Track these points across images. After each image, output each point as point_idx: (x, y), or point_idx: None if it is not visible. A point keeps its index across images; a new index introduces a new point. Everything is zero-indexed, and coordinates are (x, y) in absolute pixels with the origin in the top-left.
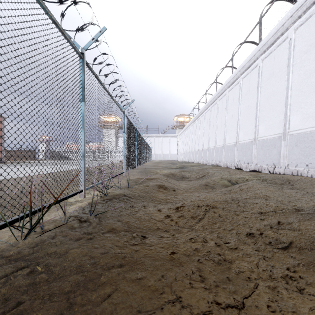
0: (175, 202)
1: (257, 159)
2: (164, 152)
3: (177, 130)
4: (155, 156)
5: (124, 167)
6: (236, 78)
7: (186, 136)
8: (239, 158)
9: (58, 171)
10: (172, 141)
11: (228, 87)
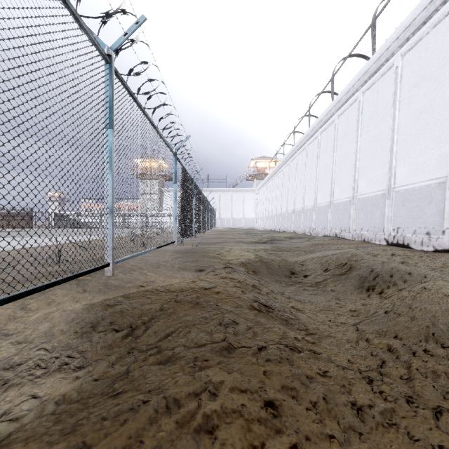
0: None
1: None
2: (235, 216)
3: (255, 181)
4: (220, 221)
5: (110, 246)
6: (384, 58)
7: (270, 190)
8: (400, 222)
9: None
10: (246, 198)
11: (363, 85)
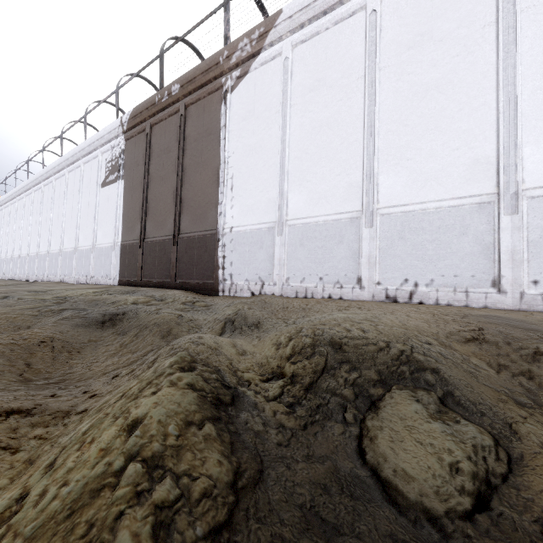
0: None
1: (38, 271)
2: None
3: None
4: None
5: None
6: (29, 187)
7: None
8: (29, 270)
9: None
10: None
11: (25, 192)
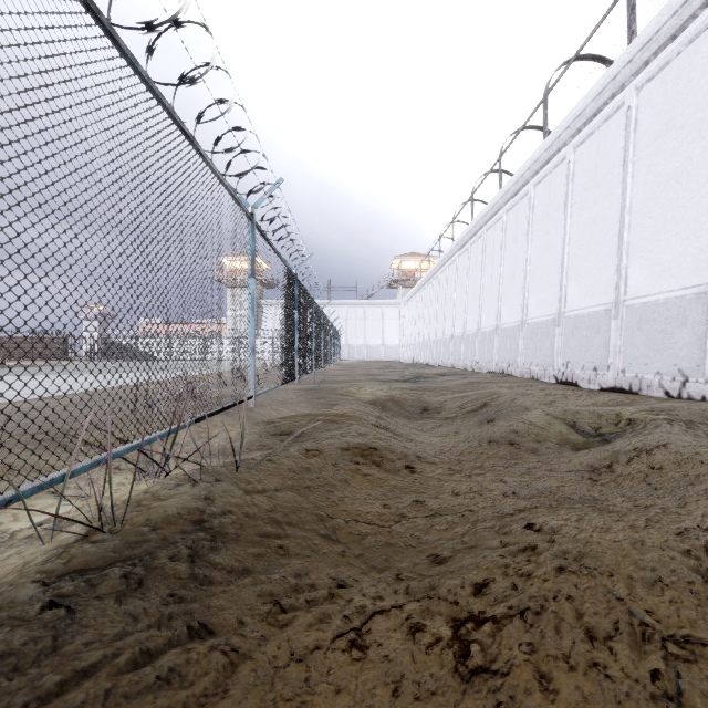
0: (427, 544)
1: (624, 358)
2: (370, 342)
3: (400, 290)
4: (348, 350)
5: (253, 381)
6: (556, 147)
7: (421, 304)
8: (569, 355)
9: (79, 390)
10: (387, 315)
11: (534, 175)
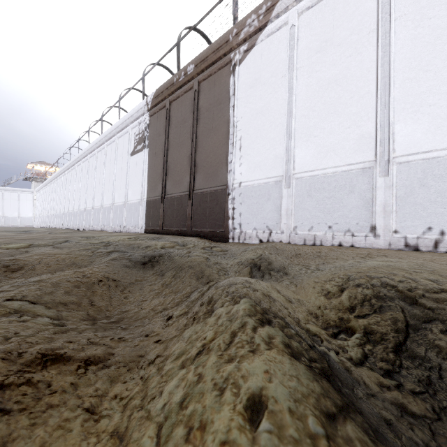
0: None
1: (85, 222)
2: (8, 215)
3: (33, 183)
4: None
5: None
6: (79, 159)
7: (45, 195)
8: (79, 221)
9: None
10: (23, 198)
11: (77, 163)
